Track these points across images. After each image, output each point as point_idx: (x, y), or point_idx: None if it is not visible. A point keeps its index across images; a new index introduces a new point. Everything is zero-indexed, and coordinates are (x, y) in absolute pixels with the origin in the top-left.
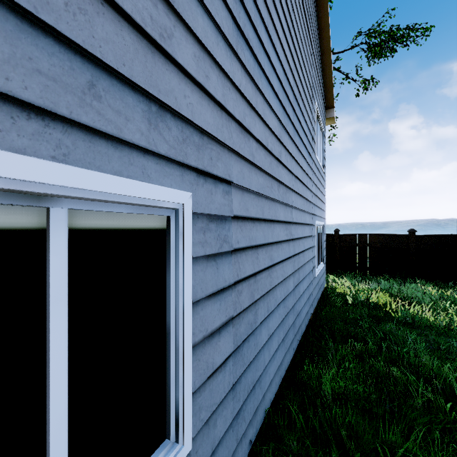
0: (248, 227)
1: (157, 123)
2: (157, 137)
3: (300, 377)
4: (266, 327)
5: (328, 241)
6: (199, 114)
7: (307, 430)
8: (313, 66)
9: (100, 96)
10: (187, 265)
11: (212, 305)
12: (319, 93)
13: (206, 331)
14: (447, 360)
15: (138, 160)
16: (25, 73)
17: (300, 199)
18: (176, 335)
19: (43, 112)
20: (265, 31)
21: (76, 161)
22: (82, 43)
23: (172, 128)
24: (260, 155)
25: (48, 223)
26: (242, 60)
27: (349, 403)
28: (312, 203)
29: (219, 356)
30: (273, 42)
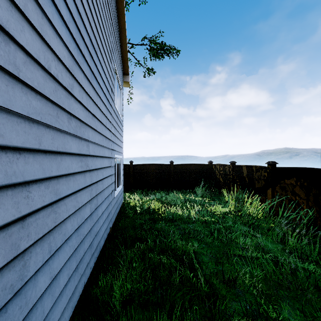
0: (3, 159)
1: None
2: None
3: (95, 294)
4: (47, 271)
5: (126, 169)
6: None
7: None
8: (112, 34)
9: None
10: None
11: None
12: (118, 60)
13: None
14: (189, 239)
15: None
16: None
17: (98, 136)
18: None
19: None
20: None
21: None
22: None
23: None
24: (34, 73)
25: None
26: None
27: (134, 301)
28: (111, 140)
29: None
30: None
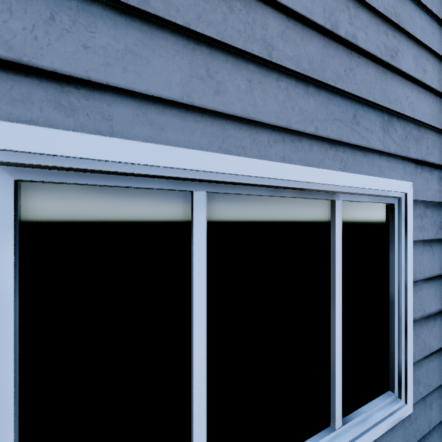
0: None
1: (388, 128)
2: (388, 140)
3: None
4: None
5: None
6: (417, 109)
7: None
8: None
9: (358, 122)
10: (409, 246)
11: (428, 289)
12: None
13: (423, 312)
14: None
15: (377, 161)
16: (331, 122)
17: None
18: (398, 306)
19: (335, 142)
20: None
21: (348, 169)
22: (351, 91)
23: (397, 129)
24: None
25: (333, 210)
26: None
27: None
28: None
29: (435, 341)
30: None
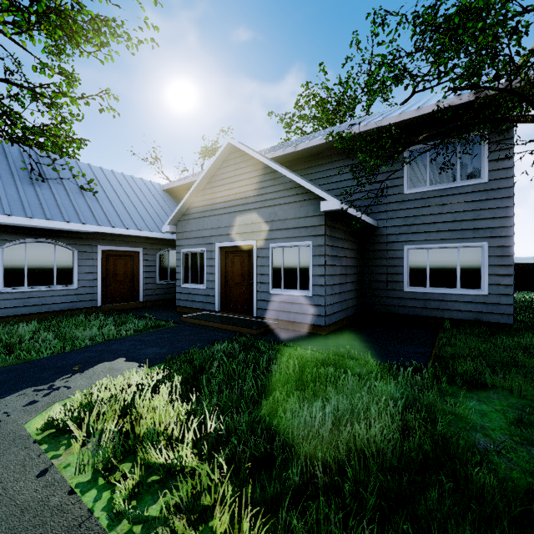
0: None
1: None
2: None
3: None
4: None
5: None
6: None
7: None
8: None
9: None
10: None
11: None
12: None
13: None
14: None
15: None
16: None
17: None
18: None
19: None
20: None
21: None
22: None
23: None
24: None
25: None
26: None
27: None
28: None
29: None
30: None
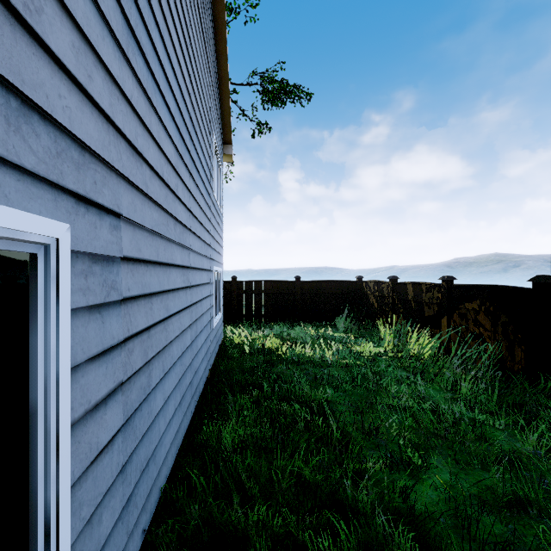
0: (140, 271)
1: (19, 124)
2: (20, 144)
3: (200, 440)
4: (162, 390)
5: (225, 289)
6: (80, 123)
7: (209, 490)
8: (211, 93)
9: None
10: (63, 319)
11: (96, 369)
12: (217, 125)
13: (89, 403)
14: (321, 385)
15: None
16: None
17: (198, 241)
18: (45, 415)
19: None
20: (160, 38)
21: None
22: None
23: (41, 134)
24: (154, 185)
25: None
26: (134, 67)
27: (248, 448)
28: (210, 246)
29: (106, 433)
30: (170, 55)
